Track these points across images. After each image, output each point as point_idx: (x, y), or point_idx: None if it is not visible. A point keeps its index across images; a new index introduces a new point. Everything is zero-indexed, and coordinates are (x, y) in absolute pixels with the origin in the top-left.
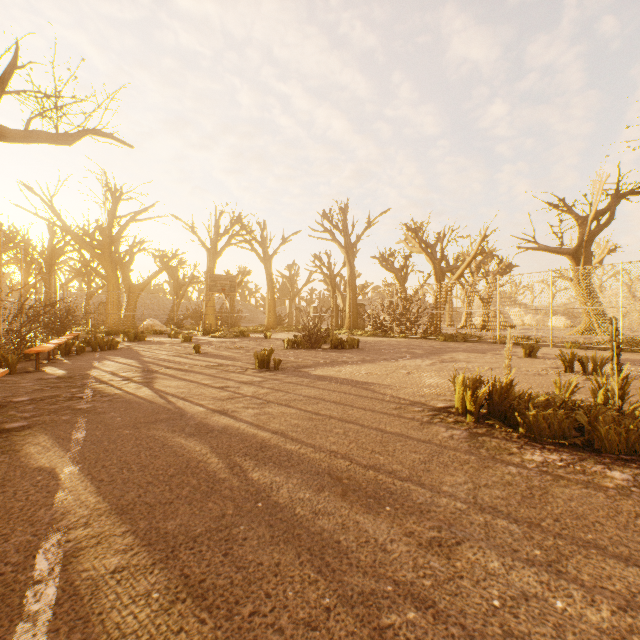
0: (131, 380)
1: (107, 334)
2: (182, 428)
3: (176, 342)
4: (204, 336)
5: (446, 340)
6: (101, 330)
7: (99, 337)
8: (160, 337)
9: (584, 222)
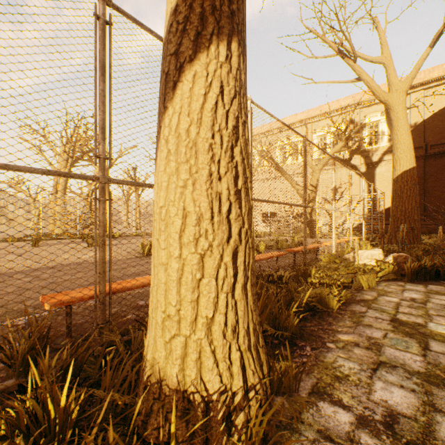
0: None
1: None
2: None
3: None
4: None
5: None
6: None
7: None
8: None
9: None
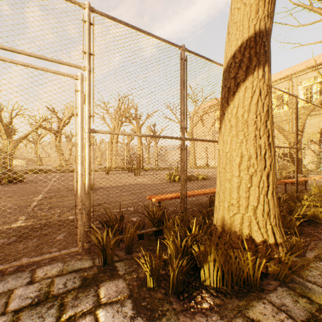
0: None
1: None
2: None
3: None
4: None
5: (35, 173)
6: None
7: None
8: None
9: (61, 120)
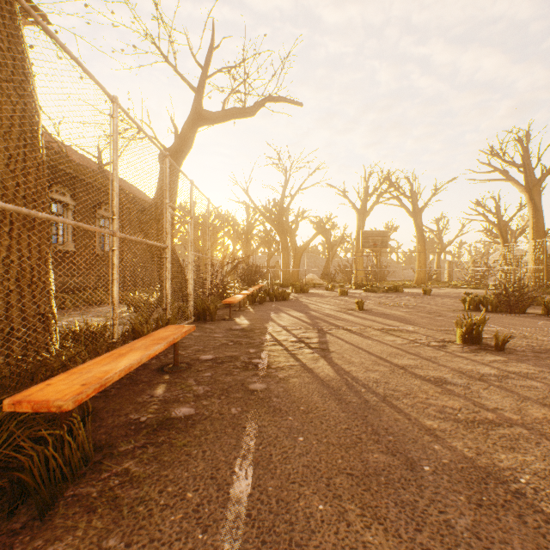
0: (304, 343)
1: (280, 286)
2: (446, 549)
3: (333, 295)
4: (356, 290)
5: None
6: (276, 283)
7: (275, 289)
8: (318, 289)
9: None
